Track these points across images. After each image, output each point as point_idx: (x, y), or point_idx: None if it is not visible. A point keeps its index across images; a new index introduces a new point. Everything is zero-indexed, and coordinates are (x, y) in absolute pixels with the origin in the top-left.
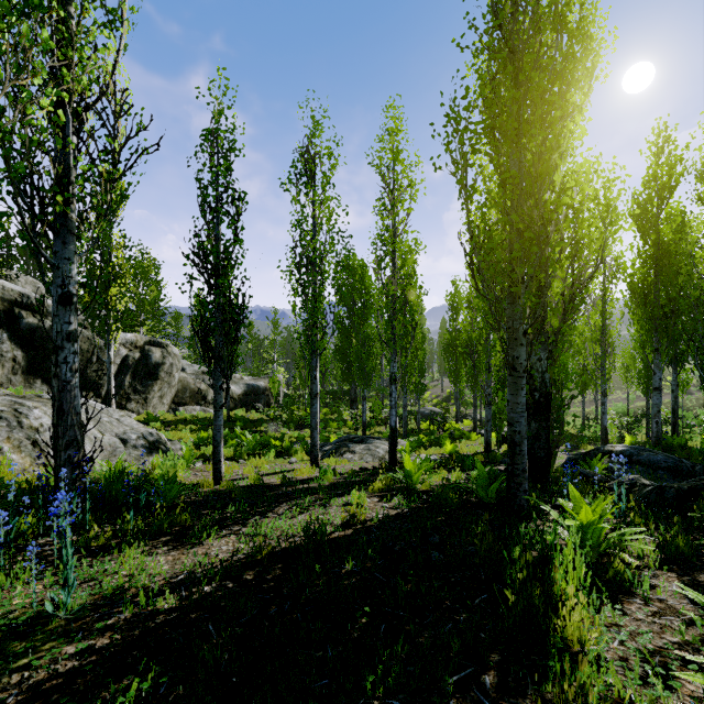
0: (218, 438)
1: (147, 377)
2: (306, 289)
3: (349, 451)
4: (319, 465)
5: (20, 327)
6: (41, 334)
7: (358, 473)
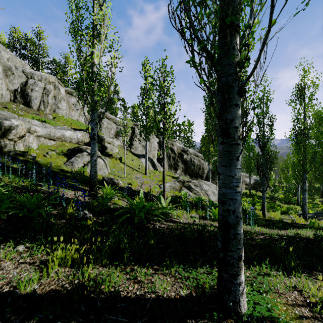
0: (264, 201)
1: (216, 174)
2: (300, 145)
3: None
4: (307, 221)
5: (183, 158)
6: (187, 160)
7: None
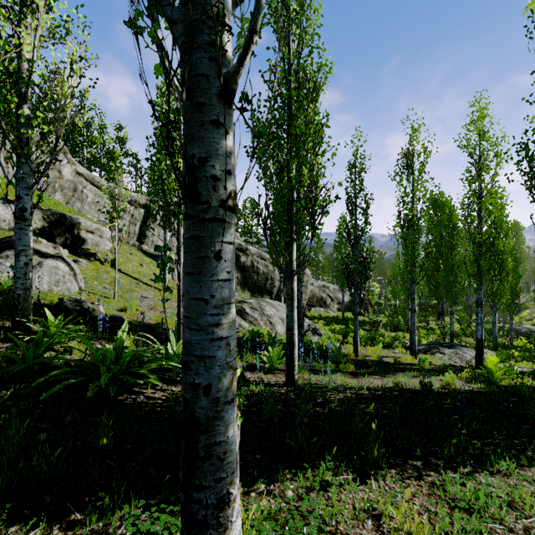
0: (356, 331)
1: None
2: (407, 243)
3: (439, 352)
4: (416, 357)
5: (239, 261)
6: (247, 265)
7: (448, 367)
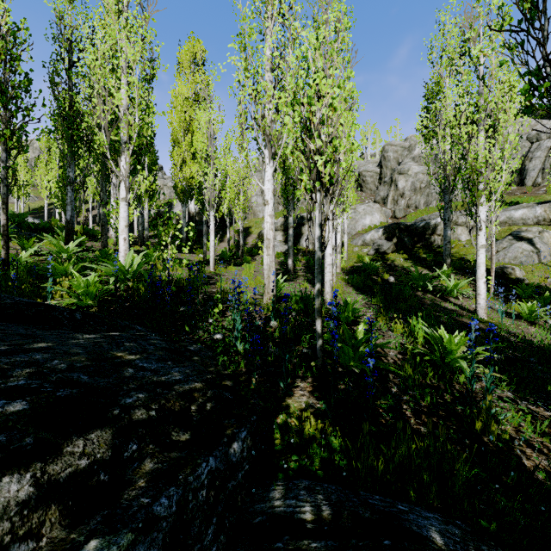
0: None
1: None
2: None
3: None
4: None
5: None
6: None
7: None
